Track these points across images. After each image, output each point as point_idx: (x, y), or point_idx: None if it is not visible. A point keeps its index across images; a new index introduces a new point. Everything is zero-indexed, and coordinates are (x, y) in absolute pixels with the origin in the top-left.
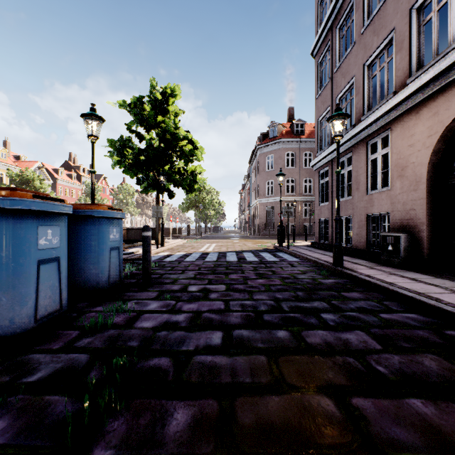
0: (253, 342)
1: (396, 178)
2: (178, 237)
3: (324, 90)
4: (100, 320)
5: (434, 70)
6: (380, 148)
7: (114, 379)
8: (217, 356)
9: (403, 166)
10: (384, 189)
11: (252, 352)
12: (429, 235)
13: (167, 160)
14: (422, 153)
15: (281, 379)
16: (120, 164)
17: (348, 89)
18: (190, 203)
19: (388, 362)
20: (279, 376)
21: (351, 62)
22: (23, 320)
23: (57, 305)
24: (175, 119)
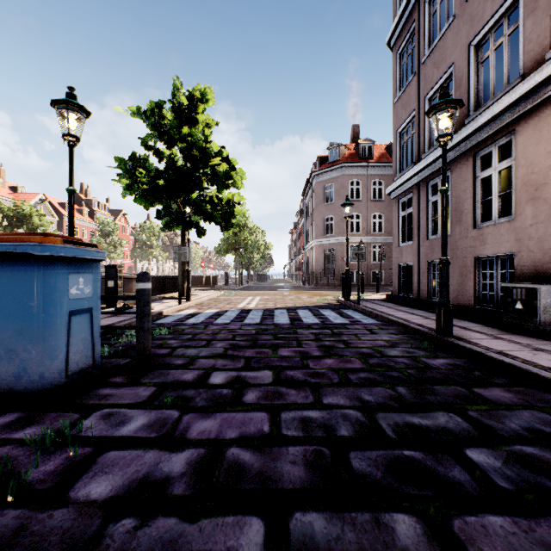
0: None
1: (525, 203)
2: (212, 287)
3: (406, 90)
4: None
5: None
6: (497, 160)
7: None
8: None
9: (538, 184)
10: (504, 220)
11: None
12: None
13: (194, 185)
14: None
15: None
16: (130, 190)
17: (443, 83)
18: (228, 245)
19: None
20: None
21: (449, 44)
22: None
23: None
24: (206, 130)
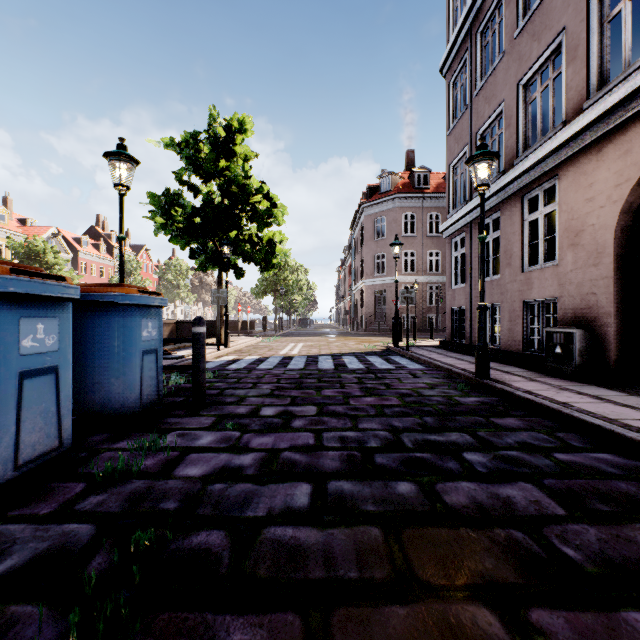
0: (360, 502)
1: (566, 248)
2: (249, 333)
3: (459, 123)
4: (121, 465)
5: (625, 86)
6: (543, 204)
7: (131, 571)
8: (302, 528)
9: (577, 230)
10: (549, 264)
11: (358, 520)
12: (617, 332)
13: (233, 223)
14: (607, 211)
15: (408, 571)
16: (165, 229)
17: (495, 120)
18: (266, 286)
19: (580, 540)
20: (404, 566)
21: (499, 80)
22: None
23: (54, 441)
24: (245, 165)
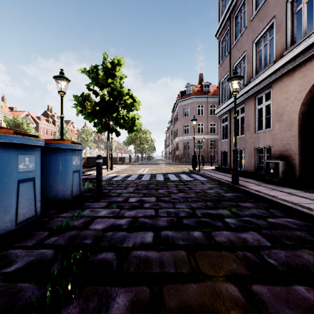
0: (176, 240)
1: (276, 122)
2: (122, 163)
3: (224, 61)
4: (64, 224)
5: (303, 44)
6: (264, 100)
7: (72, 269)
8: (149, 251)
9: (281, 113)
10: (267, 129)
11: (175, 248)
12: (300, 162)
13: (115, 109)
14: (295, 104)
15: (198, 269)
16: (82, 112)
17: (241, 59)
18: (131, 140)
19: (277, 256)
20: (196, 267)
21: (244, 40)
22: (6, 224)
23: (33, 212)
24: (121, 81)
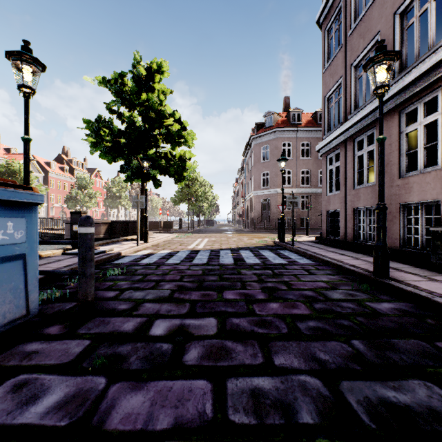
0: None
1: None
2: (168, 230)
3: (334, 60)
4: None
5: None
6: (422, 115)
7: None
8: None
9: None
10: (430, 169)
11: None
12: None
13: (151, 143)
14: None
15: None
16: (95, 147)
17: (369, 51)
18: (182, 196)
19: None
20: None
21: (374, 15)
22: None
23: None
24: (161, 96)
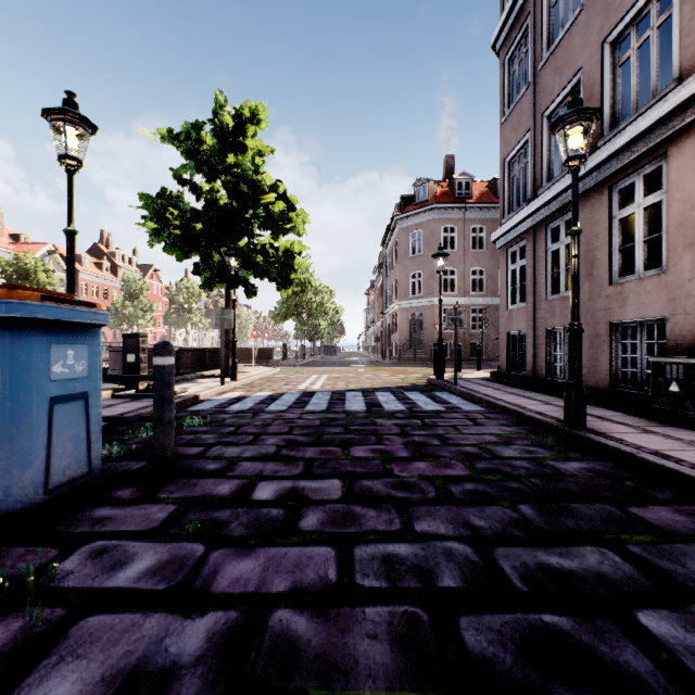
0: None
1: (682, 250)
2: (266, 362)
3: (518, 106)
4: None
5: None
6: (641, 194)
7: None
8: None
9: None
10: (652, 273)
11: None
12: None
13: (242, 230)
14: None
15: None
16: (158, 236)
17: (567, 95)
18: (287, 309)
19: None
20: None
21: (575, 43)
22: None
23: None
24: (257, 159)
